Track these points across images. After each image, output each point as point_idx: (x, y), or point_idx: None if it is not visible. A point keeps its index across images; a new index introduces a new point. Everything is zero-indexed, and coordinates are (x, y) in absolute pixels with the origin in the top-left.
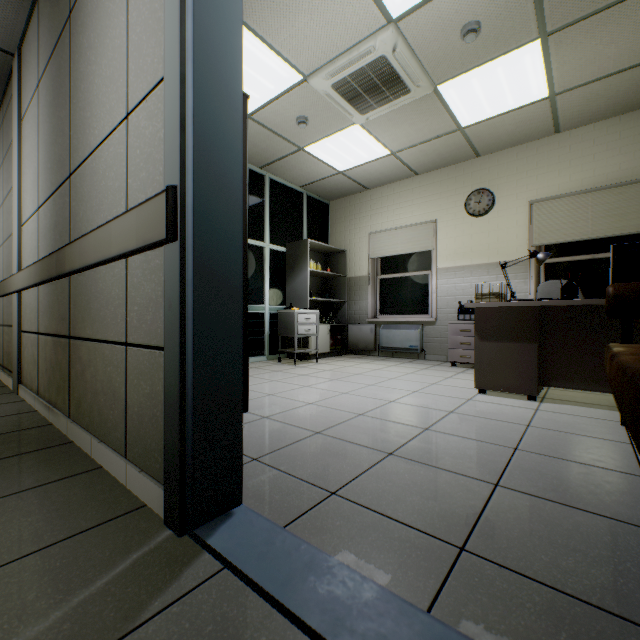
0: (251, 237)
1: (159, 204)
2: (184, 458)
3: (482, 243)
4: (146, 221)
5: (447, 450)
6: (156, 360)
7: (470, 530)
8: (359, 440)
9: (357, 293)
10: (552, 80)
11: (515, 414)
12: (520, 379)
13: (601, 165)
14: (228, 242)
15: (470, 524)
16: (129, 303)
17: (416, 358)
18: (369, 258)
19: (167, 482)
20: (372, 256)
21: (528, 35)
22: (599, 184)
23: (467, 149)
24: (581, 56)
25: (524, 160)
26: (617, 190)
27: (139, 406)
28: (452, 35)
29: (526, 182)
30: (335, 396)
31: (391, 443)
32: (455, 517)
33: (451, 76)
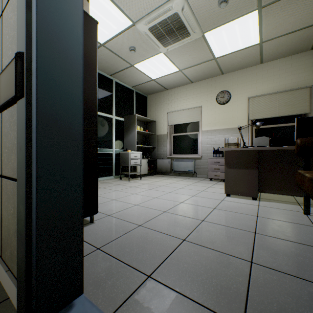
0: (105, 112)
1: (11, 68)
2: (30, 270)
3: (224, 118)
4: (5, 83)
5: (217, 235)
6: (16, 189)
7: (245, 307)
8: (165, 230)
9: (161, 143)
10: (261, 34)
11: (248, 209)
12: (248, 188)
13: (282, 80)
14: (70, 101)
15: (243, 300)
16: (3, 147)
17: (191, 176)
18: (168, 125)
19: (18, 287)
20: (169, 124)
21: (252, 7)
22: (281, 89)
23: (217, 70)
24: (277, 21)
25: (245, 76)
26: (290, 92)
27: (8, 222)
28: (213, 3)
29: (246, 87)
30: (150, 200)
31: (184, 231)
32: (232, 294)
33: (212, 28)
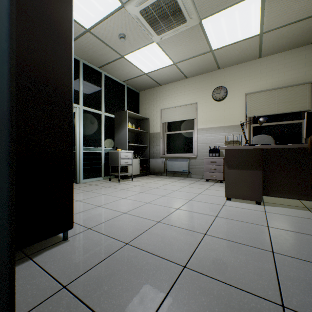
0: (93, 108)
1: None
2: None
3: (221, 115)
4: None
5: (226, 258)
6: None
7: None
8: (159, 250)
9: (154, 141)
10: (263, 23)
11: (255, 216)
12: (252, 192)
13: (282, 75)
14: None
15: None
16: None
17: (186, 177)
18: (161, 122)
19: None
20: (163, 121)
21: None
22: (281, 85)
23: (214, 64)
24: (280, 8)
25: (242, 72)
26: (290, 88)
27: None
28: None
29: (244, 83)
30: (141, 206)
31: (183, 252)
32: None
33: (210, 14)
